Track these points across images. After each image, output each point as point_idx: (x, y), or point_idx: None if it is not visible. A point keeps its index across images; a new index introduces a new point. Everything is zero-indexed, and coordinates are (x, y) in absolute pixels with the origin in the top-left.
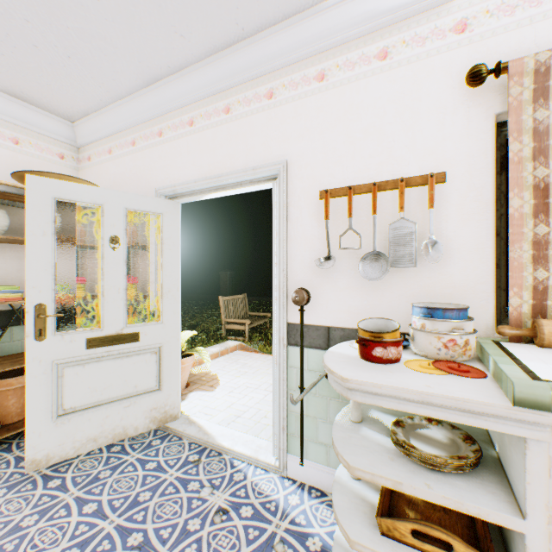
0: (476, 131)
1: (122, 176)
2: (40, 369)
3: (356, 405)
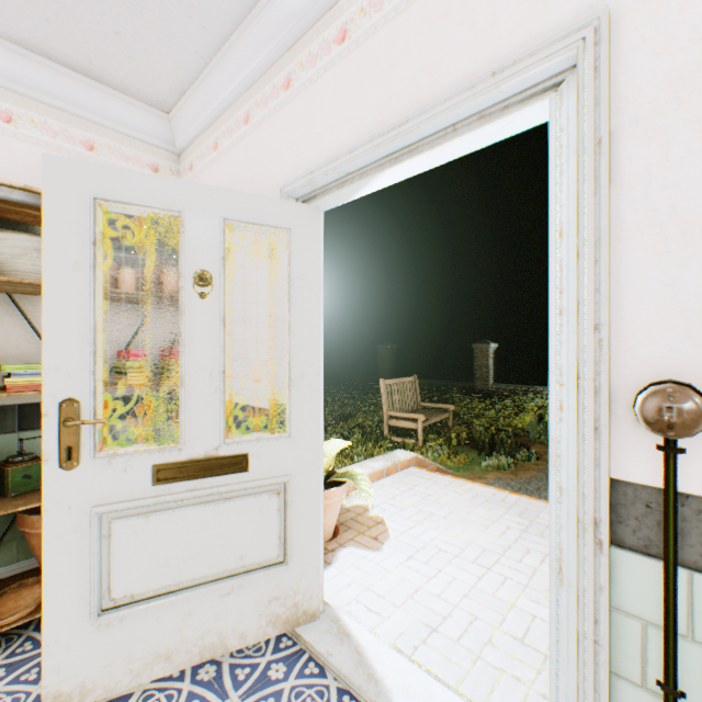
0: None
1: (230, 181)
2: (70, 522)
3: None
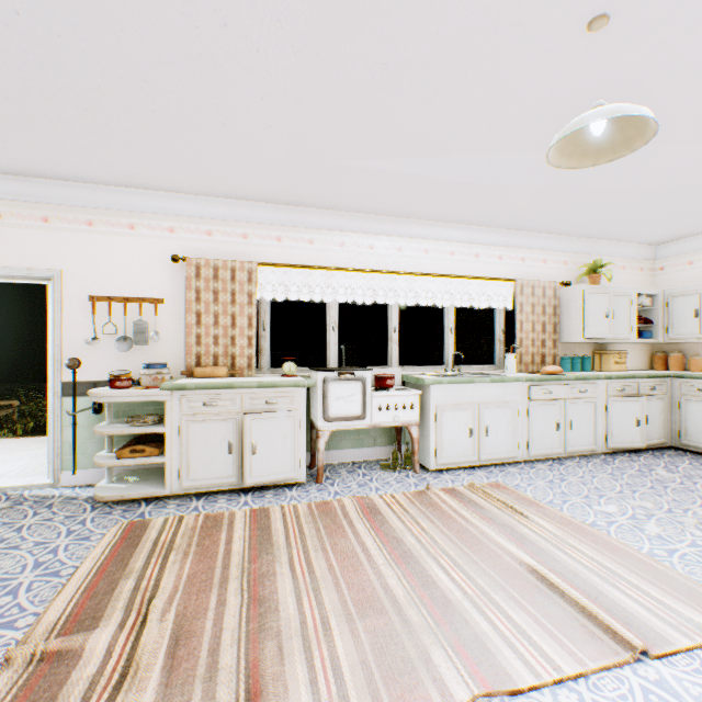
0: (179, 282)
1: None
2: None
3: (110, 415)
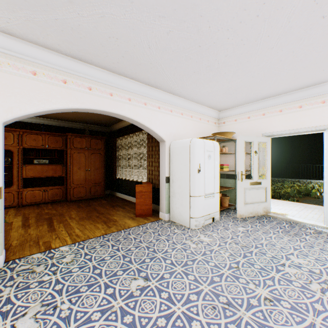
0: None
1: (242, 129)
2: (241, 189)
3: None
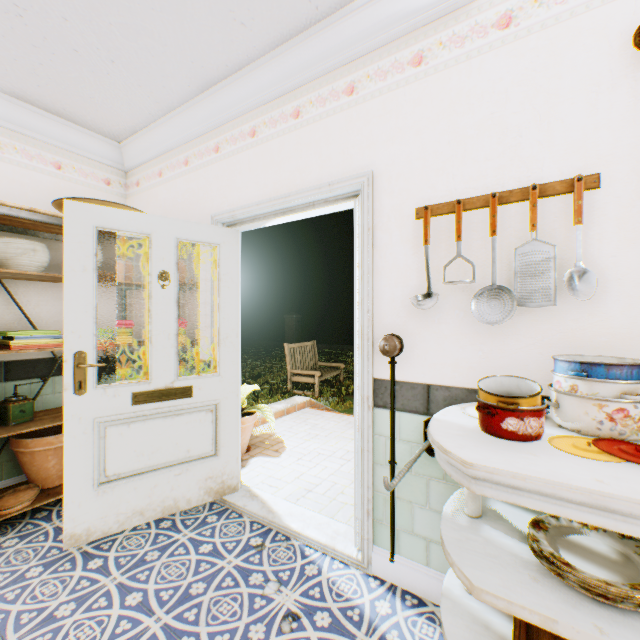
0: None
1: (173, 202)
2: (80, 428)
3: (473, 494)
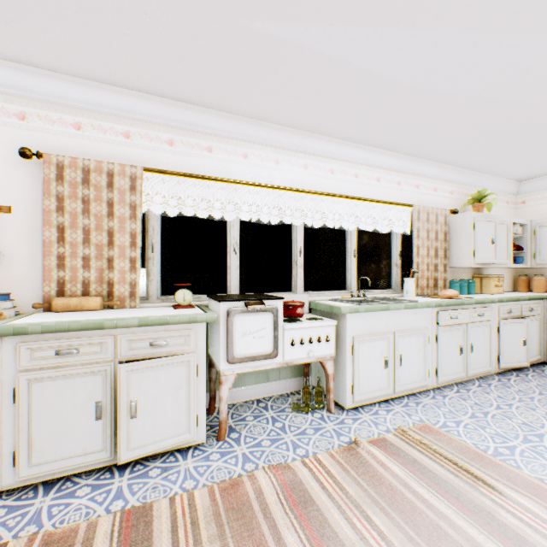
0: (33, 186)
1: None
2: None
3: None
